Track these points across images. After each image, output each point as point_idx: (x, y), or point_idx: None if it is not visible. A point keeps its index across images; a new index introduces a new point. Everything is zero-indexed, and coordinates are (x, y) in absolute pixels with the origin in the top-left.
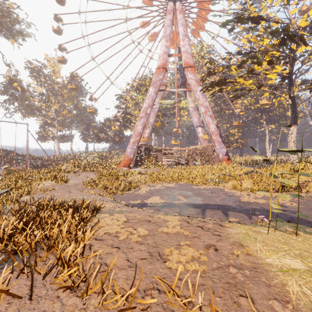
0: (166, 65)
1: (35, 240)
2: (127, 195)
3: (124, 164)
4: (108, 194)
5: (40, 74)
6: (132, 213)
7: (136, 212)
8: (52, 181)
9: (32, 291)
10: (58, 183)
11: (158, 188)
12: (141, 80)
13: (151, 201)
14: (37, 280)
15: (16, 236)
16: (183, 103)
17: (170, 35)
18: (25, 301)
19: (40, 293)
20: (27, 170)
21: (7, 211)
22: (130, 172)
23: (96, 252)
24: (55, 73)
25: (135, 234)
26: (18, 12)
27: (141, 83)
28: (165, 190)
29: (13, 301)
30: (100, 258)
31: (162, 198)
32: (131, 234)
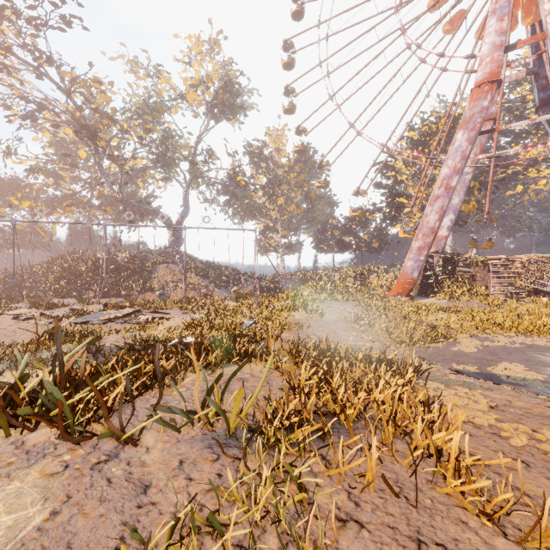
0: (499, 72)
1: (359, 405)
2: (437, 351)
3: (398, 289)
4: (397, 345)
5: (261, 158)
6: (495, 393)
7: (503, 392)
8: (302, 312)
9: (416, 493)
10: (312, 316)
11: (503, 345)
12: (427, 125)
13: (504, 371)
14: (398, 474)
15: (323, 390)
16: (535, 149)
17: (510, 3)
18: (405, 505)
19: (421, 500)
20: (255, 294)
21: (274, 350)
22: (423, 307)
23: (494, 460)
24: (280, 152)
25: (543, 442)
26: (240, 80)
27: (427, 130)
28: (529, 352)
29: (384, 496)
30: (495, 472)
31: (530, 369)
32: (533, 439)
